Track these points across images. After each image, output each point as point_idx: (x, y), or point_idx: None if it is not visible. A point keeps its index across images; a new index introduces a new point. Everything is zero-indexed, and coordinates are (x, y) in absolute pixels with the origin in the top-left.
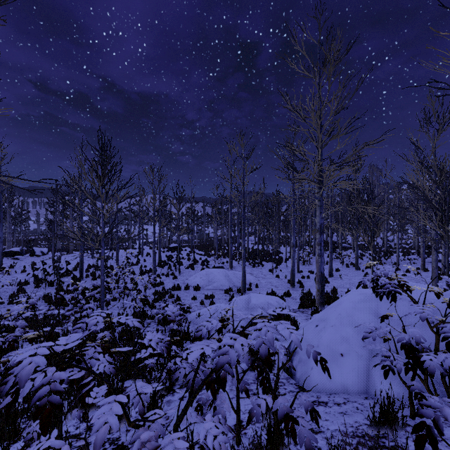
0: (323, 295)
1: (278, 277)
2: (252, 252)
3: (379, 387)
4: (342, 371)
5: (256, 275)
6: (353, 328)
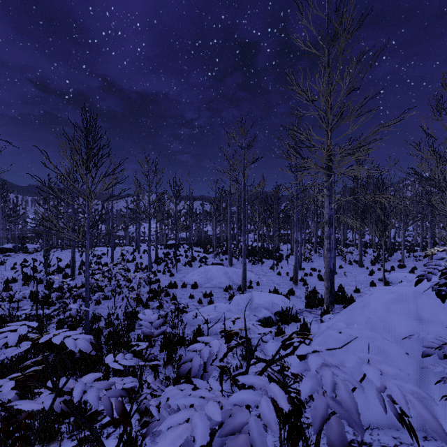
0: (332, 294)
1: (280, 274)
2: (252, 248)
3: (443, 422)
4: (384, 396)
5: (256, 273)
6: (390, 336)
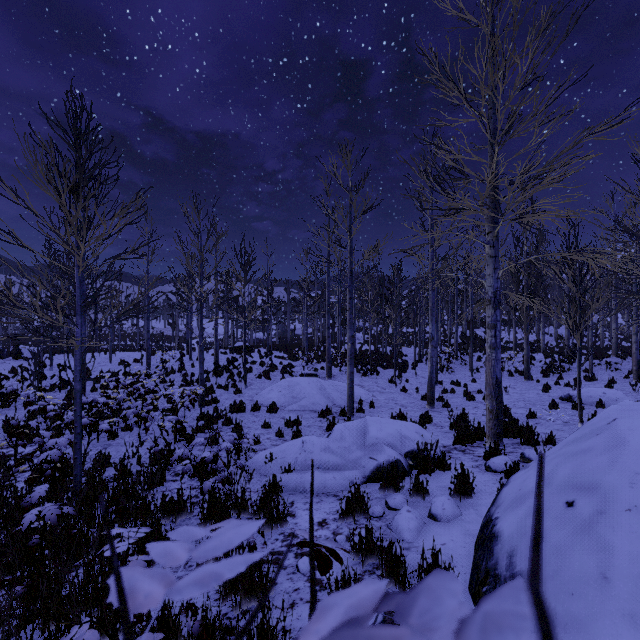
0: (499, 420)
1: (405, 391)
2: (362, 353)
3: None
4: None
5: (369, 389)
6: None
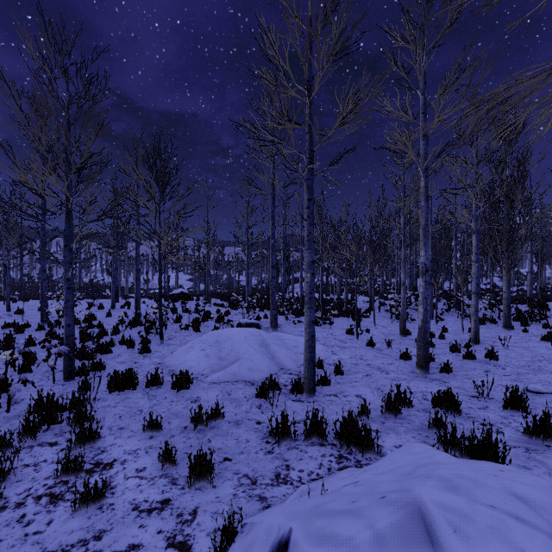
0: None
1: (372, 345)
2: None
3: None
4: None
5: (325, 342)
6: None
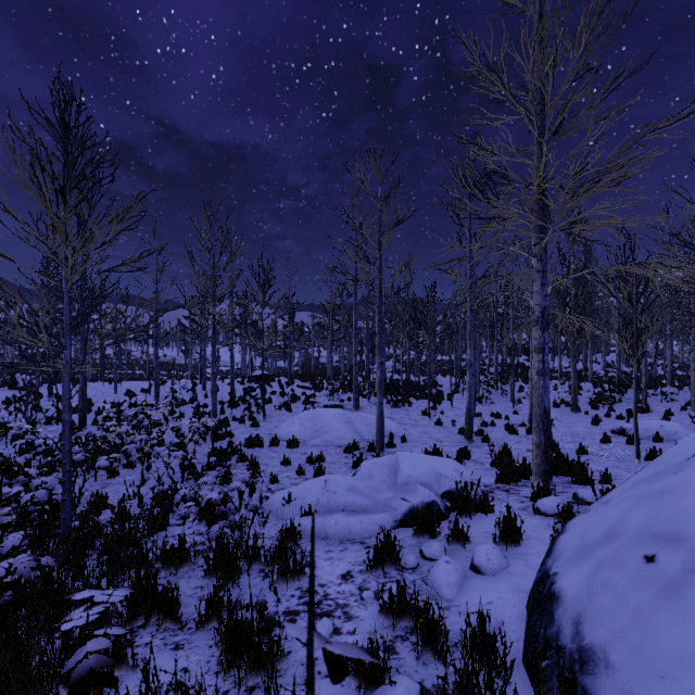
0: (548, 456)
1: (440, 424)
2: (392, 382)
3: None
4: None
5: (400, 421)
6: None
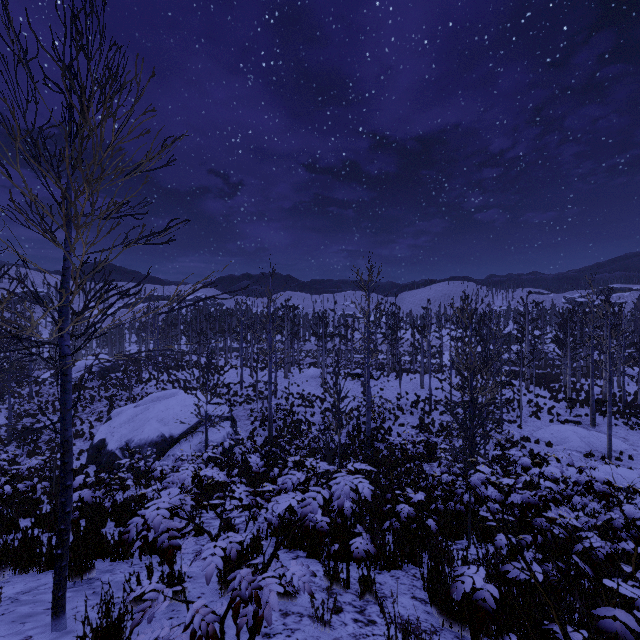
0: None
1: None
2: (631, 406)
3: None
4: None
5: (632, 443)
6: None
